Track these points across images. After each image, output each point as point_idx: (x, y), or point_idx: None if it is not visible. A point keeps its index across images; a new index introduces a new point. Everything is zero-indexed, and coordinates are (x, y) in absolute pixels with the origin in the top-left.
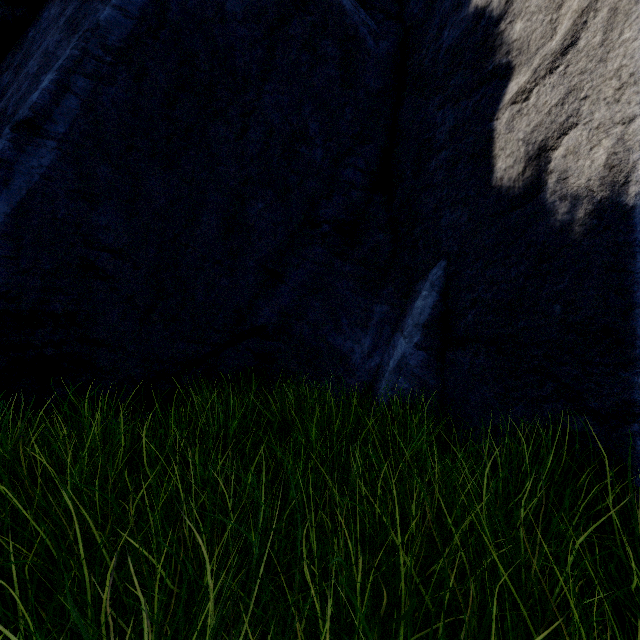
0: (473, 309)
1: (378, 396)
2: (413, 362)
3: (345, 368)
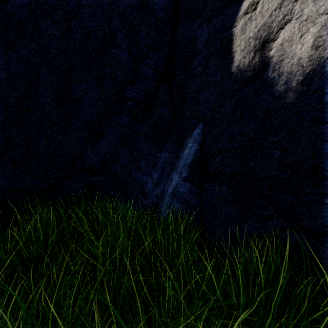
0: (220, 154)
1: (161, 212)
2: (182, 190)
3: (142, 193)
